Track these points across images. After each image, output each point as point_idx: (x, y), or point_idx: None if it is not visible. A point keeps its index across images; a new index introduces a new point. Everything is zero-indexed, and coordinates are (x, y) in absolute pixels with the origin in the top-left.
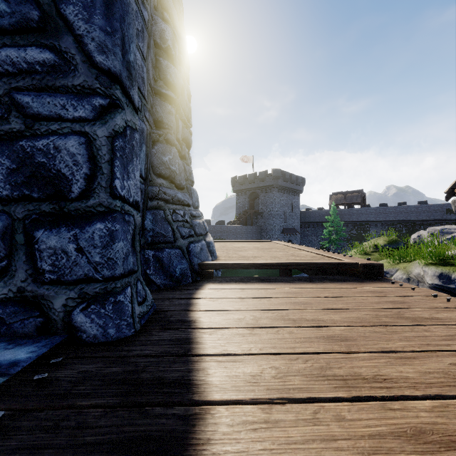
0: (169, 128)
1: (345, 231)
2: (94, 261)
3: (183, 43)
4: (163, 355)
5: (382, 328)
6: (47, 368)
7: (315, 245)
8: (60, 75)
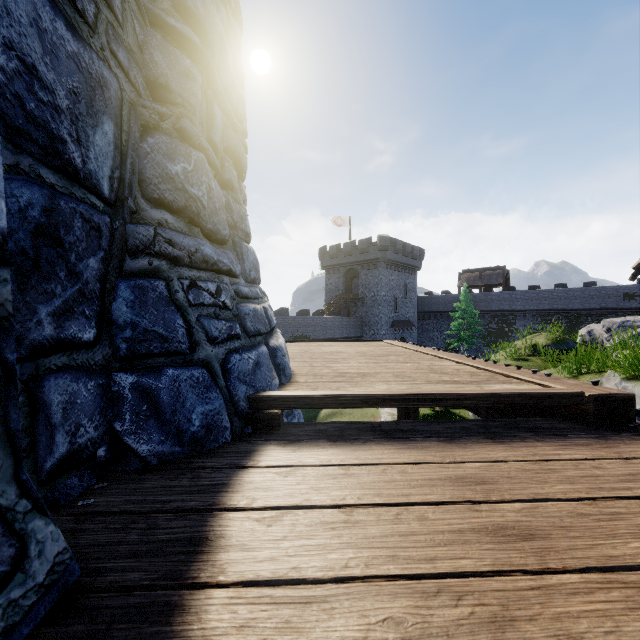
0: (187, 106)
1: (480, 324)
2: None
3: None
4: None
5: None
6: None
7: (438, 344)
8: None
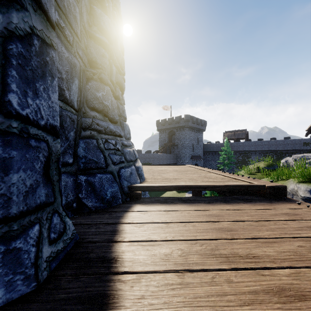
0: (103, 69)
1: (234, 157)
2: None
3: (117, 3)
4: None
5: None
6: None
7: (213, 167)
8: None
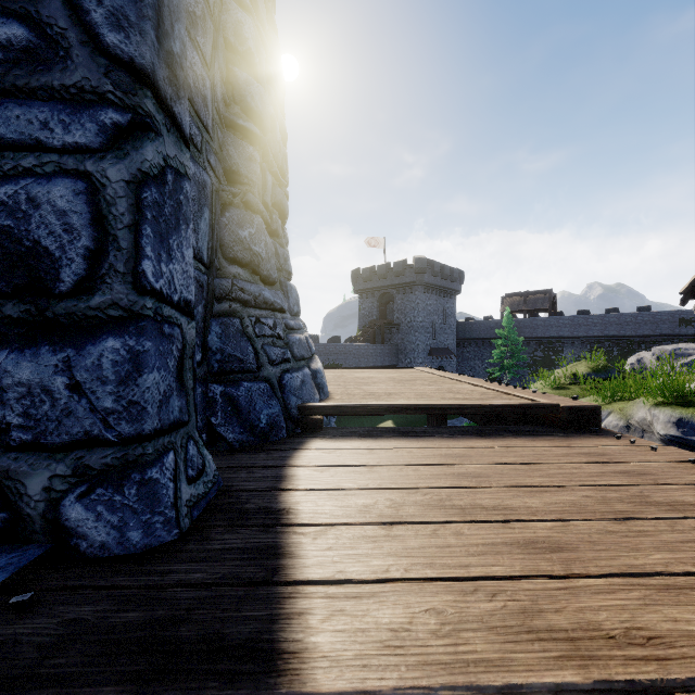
0: (251, 184)
1: (525, 352)
2: (102, 407)
3: (274, 48)
4: (226, 584)
5: (620, 525)
6: (3, 614)
7: (479, 374)
8: (39, 66)
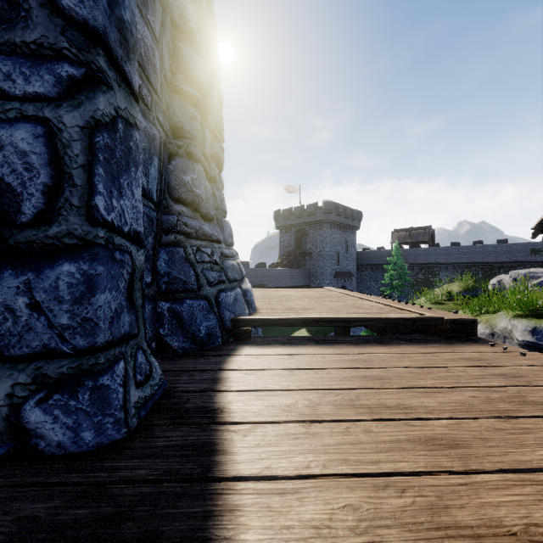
0: (193, 138)
1: (409, 275)
2: (59, 323)
3: (212, 30)
4: (166, 480)
5: (505, 423)
6: None
7: (374, 292)
8: (3, 25)
